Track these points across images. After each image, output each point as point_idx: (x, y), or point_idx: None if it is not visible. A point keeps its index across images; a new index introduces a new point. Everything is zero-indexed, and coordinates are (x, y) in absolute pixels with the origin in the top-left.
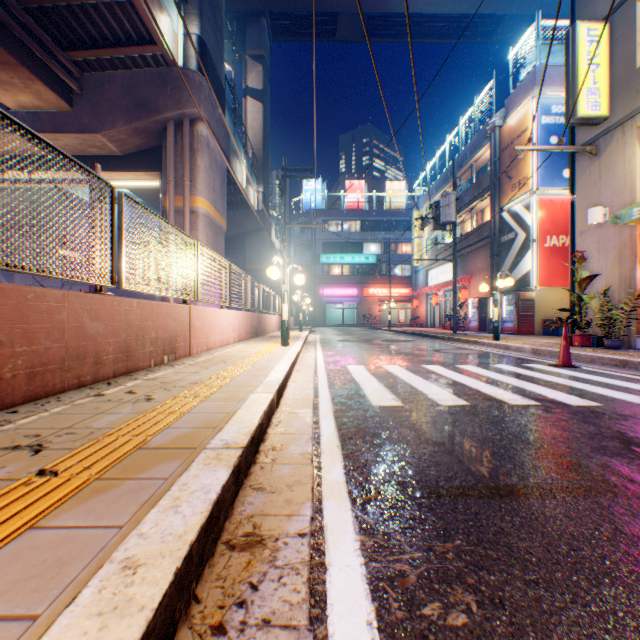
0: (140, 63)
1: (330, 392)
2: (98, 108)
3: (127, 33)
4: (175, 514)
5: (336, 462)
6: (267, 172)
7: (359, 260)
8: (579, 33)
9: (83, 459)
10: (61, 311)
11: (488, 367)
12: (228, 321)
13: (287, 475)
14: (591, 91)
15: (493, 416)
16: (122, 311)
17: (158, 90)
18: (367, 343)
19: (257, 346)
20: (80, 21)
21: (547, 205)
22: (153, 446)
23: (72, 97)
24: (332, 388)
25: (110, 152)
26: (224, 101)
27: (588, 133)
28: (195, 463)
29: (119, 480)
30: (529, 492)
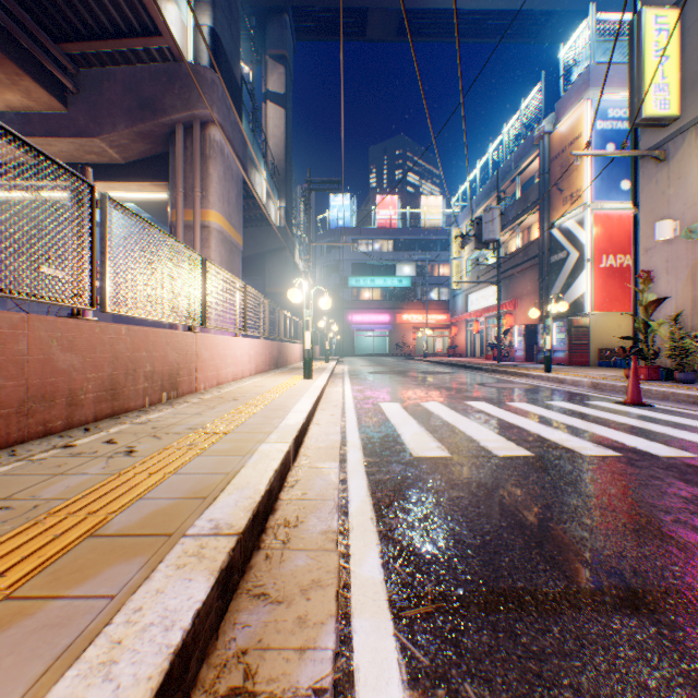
0: (144, 58)
1: (360, 438)
2: (96, 109)
3: (128, 22)
4: (102, 684)
5: (370, 546)
6: (290, 185)
7: (391, 283)
8: (646, 20)
9: (0, 557)
10: (19, 340)
11: (545, 405)
12: (243, 351)
13: (302, 570)
14: (659, 87)
15: (566, 472)
16: (106, 340)
17: (164, 88)
18: (402, 375)
19: (276, 379)
20: (74, 8)
21: (603, 221)
22: (111, 531)
23: (67, 96)
24: (363, 432)
25: (111, 159)
26: (240, 103)
27: (655, 136)
28: (163, 565)
29: (38, 601)
30: (649, 601)
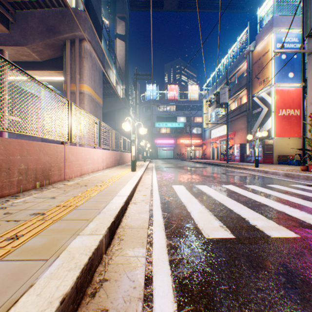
0: (50, 5)
1: (163, 216)
2: (24, 31)
3: None
4: None
5: None
6: (127, 78)
7: (175, 125)
8: None
9: None
10: None
11: (268, 187)
12: (98, 156)
13: None
14: None
15: None
16: None
17: (60, 21)
18: (181, 169)
19: (116, 171)
20: None
21: (280, 92)
22: None
23: (9, 24)
24: (164, 211)
25: (34, 59)
26: (101, 33)
27: None
28: None
29: None
30: None
